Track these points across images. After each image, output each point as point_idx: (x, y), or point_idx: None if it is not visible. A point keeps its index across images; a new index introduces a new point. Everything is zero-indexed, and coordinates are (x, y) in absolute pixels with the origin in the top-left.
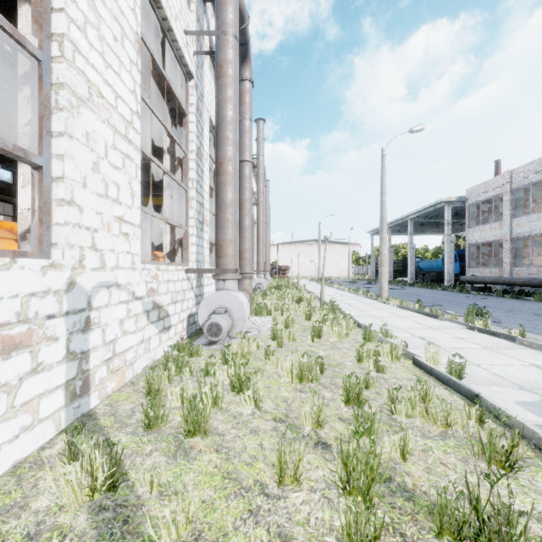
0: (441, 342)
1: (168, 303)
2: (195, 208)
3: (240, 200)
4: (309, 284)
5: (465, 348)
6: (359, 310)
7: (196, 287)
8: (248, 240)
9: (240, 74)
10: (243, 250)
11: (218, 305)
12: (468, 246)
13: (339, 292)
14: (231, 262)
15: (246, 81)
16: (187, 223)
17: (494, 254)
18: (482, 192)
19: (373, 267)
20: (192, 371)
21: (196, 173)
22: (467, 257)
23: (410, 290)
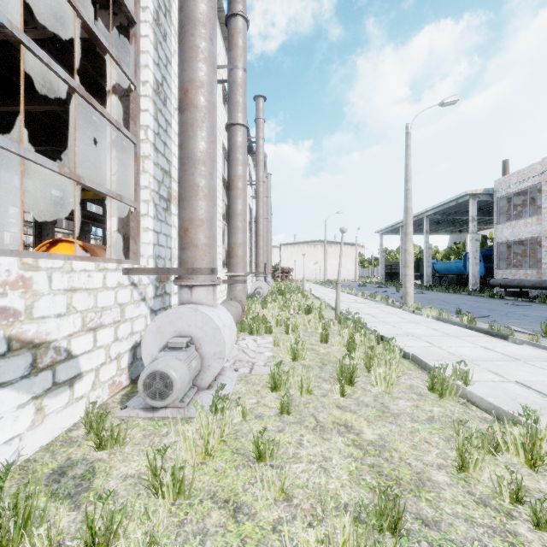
0: None
1: (69, 333)
2: (150, 174)
3: (230, 177)
4: (315, 287)
5: None
6: (387, 324)
7: (153, 297)
8: (241, 230)
9: (229, 8)
10: (234, 244)
11: (177, 331)
12: (497, 245)
13: (351, 298)
14: (203, 258)
15: (237, 17)
16: (136, 196)
17: (529, 254)
18: (514, 183)
19: (383, 269)
20: (52, 538)
21: (155, 119)
22: (496, 258)
23: (431, 295)
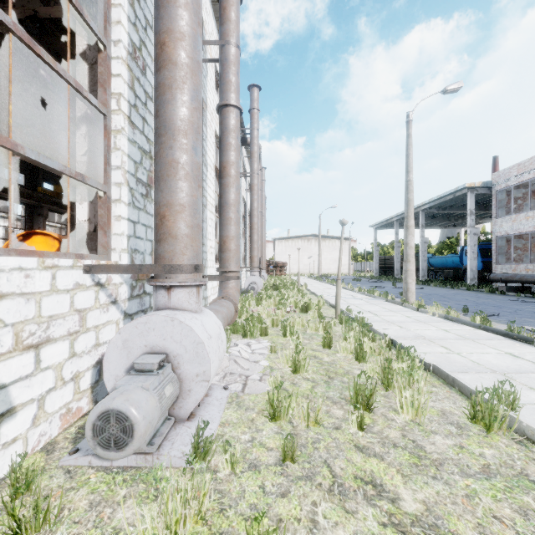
0: None
1: None
2: (124, 152)
3: (222, 163)
4: (309, 282)
5: None
6: (393, 324)
7: (127, 299)
8: (233, 222)
9: None
10: (226, 237)
11: (149, 346)
12: (496, 239)
13: (348, 293)
14: (184, 252)
15: None
16: (106, 178)
17: (531, 248)
18: (514, 175)
19: (377, 263)
20: None
21: (130, 88)
22: (494, 252)
23: (429, 290)
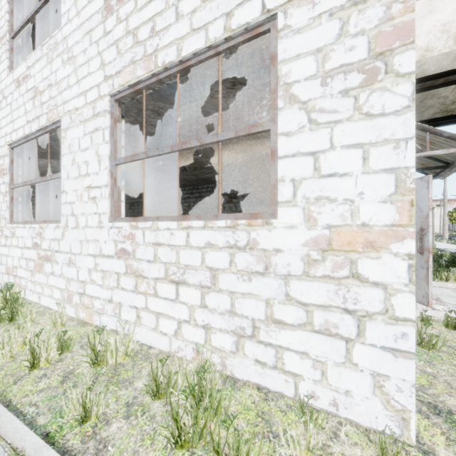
0: (442, 246)
1: None
2: None
3: None
4: None
5: (447, 247)
6: None
7: None
8: None
9: None
10: None
11: None
12: None
13: None
14: None
15: None
16: None
17: None
18: None
19: None
20: None
21: None
22: None
23: None
